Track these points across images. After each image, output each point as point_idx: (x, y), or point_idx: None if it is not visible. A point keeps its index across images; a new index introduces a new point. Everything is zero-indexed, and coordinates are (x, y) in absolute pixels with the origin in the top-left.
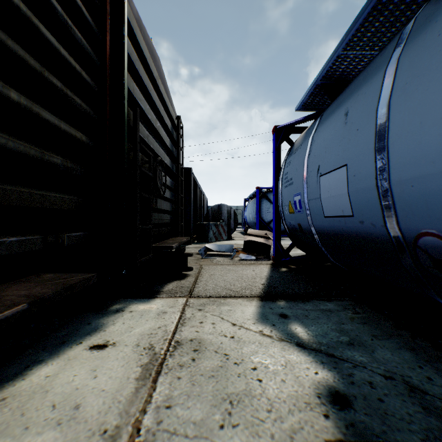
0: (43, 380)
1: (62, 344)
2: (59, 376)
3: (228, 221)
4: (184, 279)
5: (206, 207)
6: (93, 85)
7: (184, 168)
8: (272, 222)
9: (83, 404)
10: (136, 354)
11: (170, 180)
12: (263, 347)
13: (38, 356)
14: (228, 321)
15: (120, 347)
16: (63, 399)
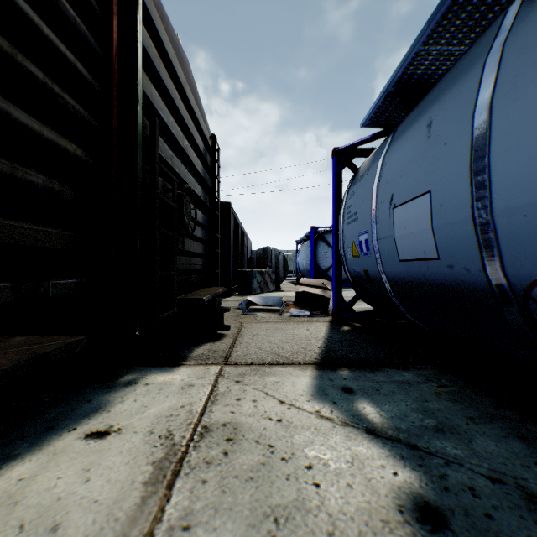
0: (13, 486)
1: (49, 431)
2: (37, 479)
3: (276, 268)
4: (218, 340)
5: (250, 251)
6: (93, 82)
7: (221, 203)
8: (330, 270)
9: (65, 523)
10: (147, 445)
11: (203, 215)
12: (321, 434)
13: (13, 449)
14: (274, 397)
15: (127, 434)
16: (37, 515)
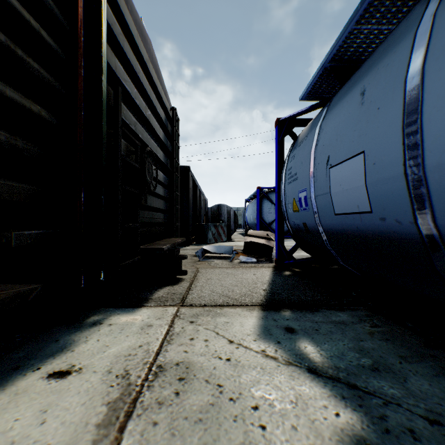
0: None
1: (14, 371)
2: None
3: (228, 222)
4: (177, 284)
5: (206, 208)
6: (59, 51)
7: (181, 166)
8: (273, 223)
9: None
10: (105, 385)
11: (164, 176)
12: (266, 373)
13: None
14: (224, 337)
15: (87, 374)
16: None
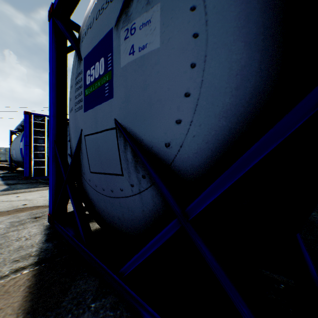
0: None
1: None
2: None
3: None
4: None
5: None
6: None
7: None
8: None
9: None
10: None
11: None
12: None
13: None
14: None
15: None
16: None
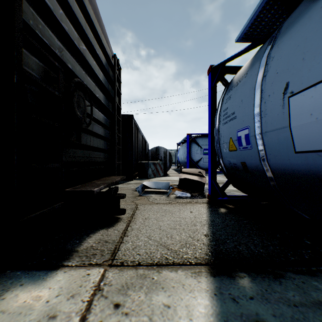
0: None
1: None
2: None
3: (164, 160)
4: (112, 226)
5: (147, 150)
6: None
7: (126, 115)
8: (200, 161)
9: None
10: None
11: (105, 117)
12: None
13: None
14: None
15: None
16: None
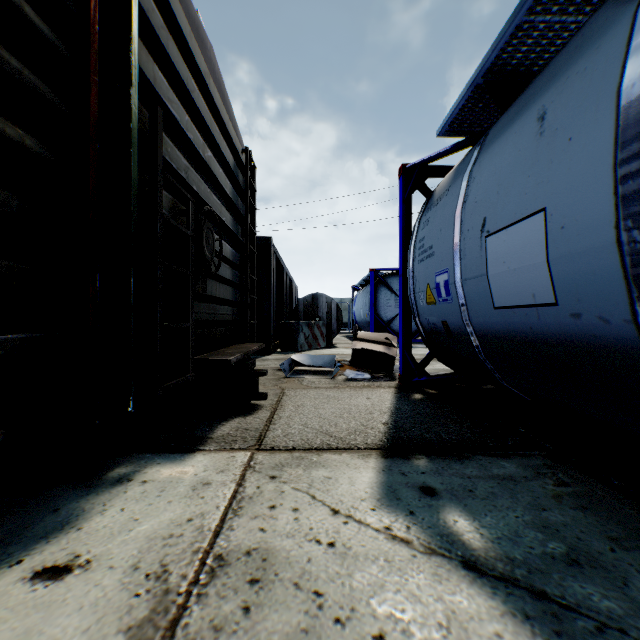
0: None
1: None
2: None
3: (327, 319)
4: (251, 414)
5: (296, 299)
6: (57, 43)
7: (259, 238)
8: (394, 321)
9: None
10: (125, 594)
11: (233, 251)
12: (395, 570)
13: None
14: (324, 504)
15: (98, 572)
16: None
